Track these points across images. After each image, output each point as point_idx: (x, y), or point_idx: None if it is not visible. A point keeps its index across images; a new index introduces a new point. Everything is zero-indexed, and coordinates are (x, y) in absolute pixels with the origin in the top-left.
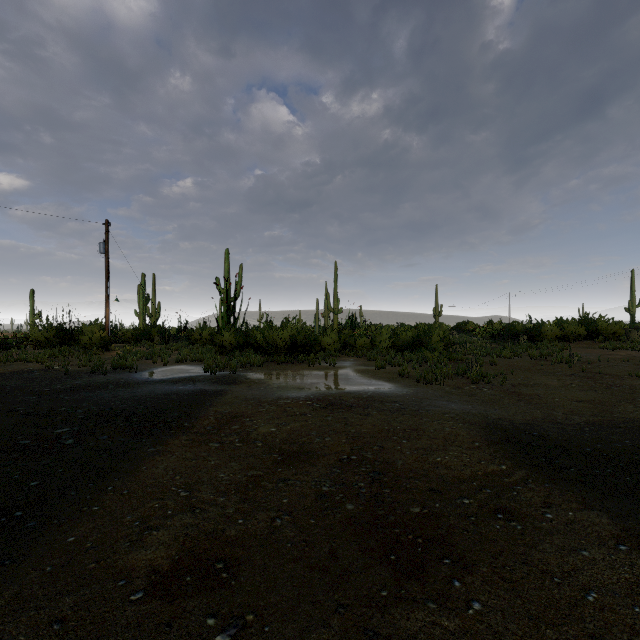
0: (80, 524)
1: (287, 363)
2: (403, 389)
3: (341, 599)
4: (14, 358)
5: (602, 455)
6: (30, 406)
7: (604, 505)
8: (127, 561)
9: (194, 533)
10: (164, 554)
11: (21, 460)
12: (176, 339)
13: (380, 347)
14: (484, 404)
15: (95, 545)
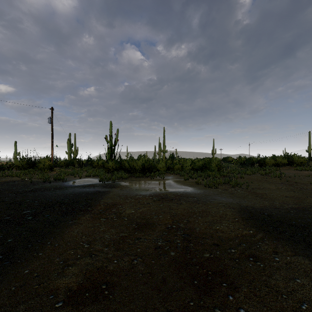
0: (32, 263)
1: (140, 177)
2: (198, 190)
3: (168, 306)
4: (6, 175)
5: (301, 225)
6: (11, 199)
7: (305, 253)
8: (55, 284)
9: (91, 268)
10: (75, 280)
11: (4, 227)
12: (86, 165)
13: (186, 169)
14: (239, 198)
15: (39, 275)
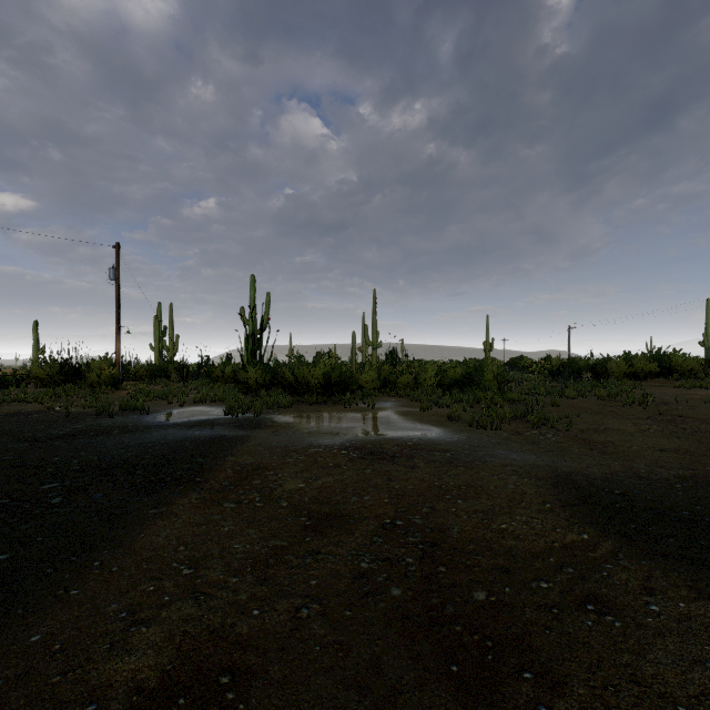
0: (51, 615)
1: (320, 404)
2: (454, 435)
3: None
4: (11, 398)
5: (704, 520)
6: (18, 455)
7: None
8: (103, 673)
9: (195, 630)
10: (153, 662)
11: None
12: (196, 376)
13: (425, 385)
14: (550, 454)
15: (65, 647)
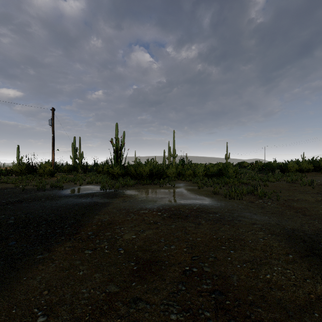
0: None
1: (148, 184)
2: (217, 202)
3: None
4: (0, 181)
5: None
6: None
7: None
8: None
9: None
10: None
11: None
12: (90, 171)
13: (198, 175)
14: (275, 215)
15: None
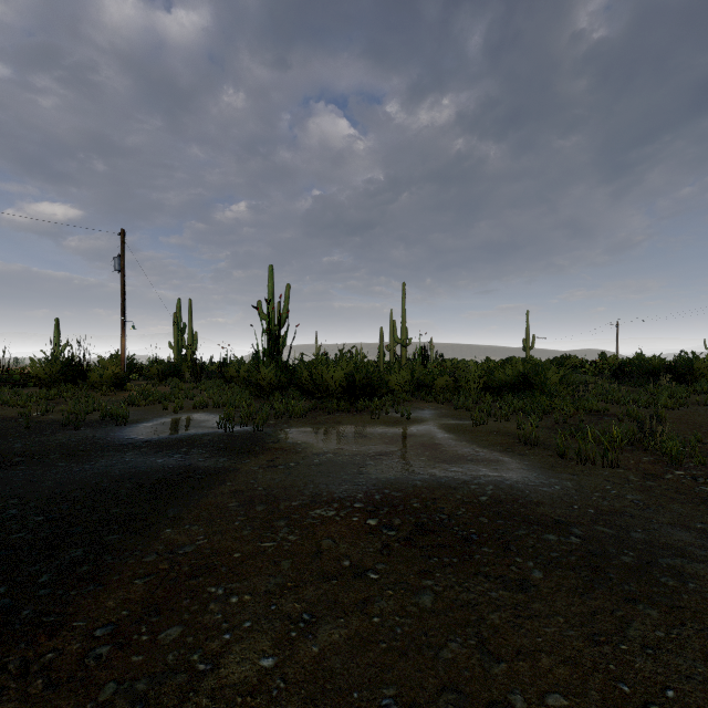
0: None
1: (341, 411)
2: (548, 478)
3: None
4: None
5: None
6: None
7: None
8: None
9: None
10: None
11: None
12: (211, 376)
13: (467, 389)
14: None
15: None
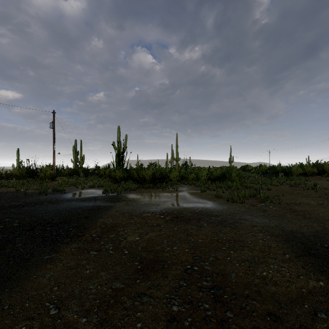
0: None
1: (150, 188)
2: (220, 206)
3: None
4: (1, 185)
5: None
6: None
7: None
8: None
9: None
10: None
11: None
12: (92, 174)
13: (202, 179)
14: (275, 218)
15: None
